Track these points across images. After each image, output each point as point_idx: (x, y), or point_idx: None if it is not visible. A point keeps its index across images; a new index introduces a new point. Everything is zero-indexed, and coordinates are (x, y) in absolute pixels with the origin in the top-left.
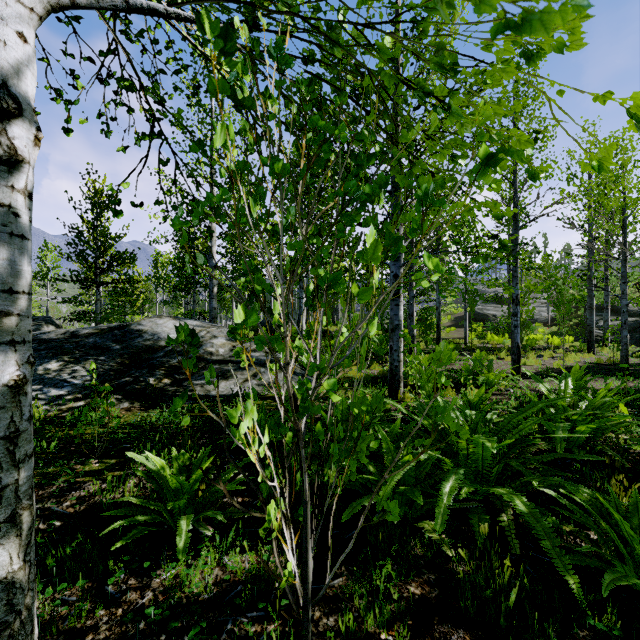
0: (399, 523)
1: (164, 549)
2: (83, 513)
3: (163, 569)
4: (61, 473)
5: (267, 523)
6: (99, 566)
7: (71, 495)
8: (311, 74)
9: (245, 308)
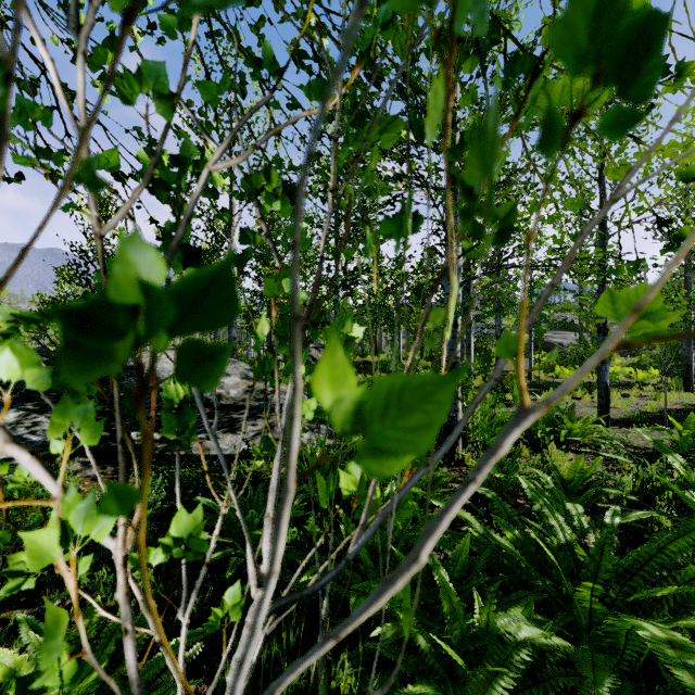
0: None
1: None
2: None
3: None
4: None
5: None
6: None
7: None
8: None
9: None
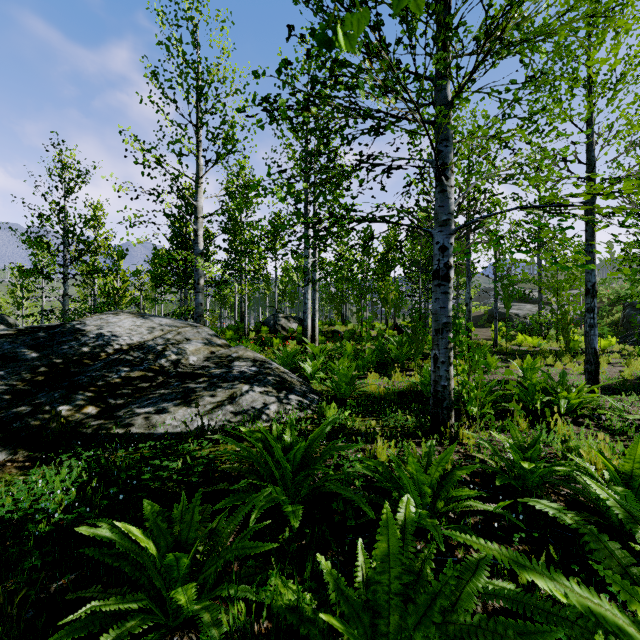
0: None
1: None
2: None
3: None
4: None
5: None
6: None
7: None
8: None
9: None
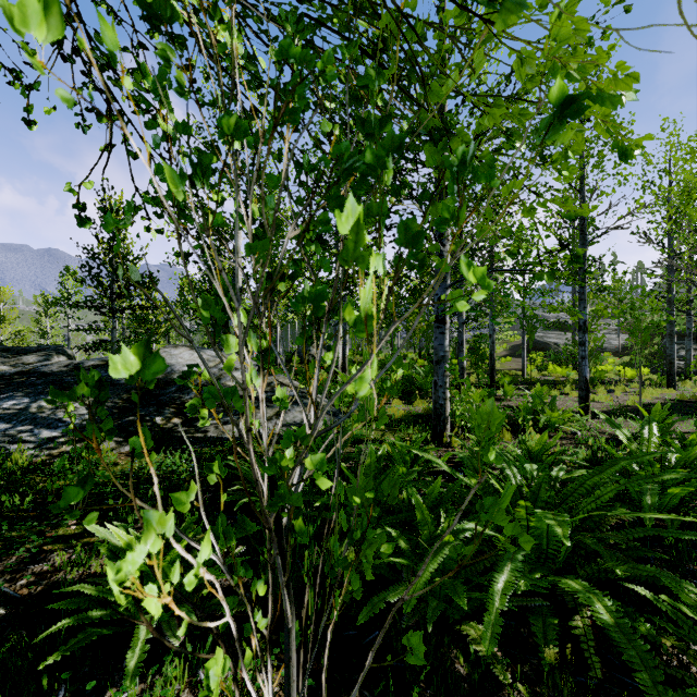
0: (435, 629)
1: (125, 655)
2: (38, 596)
3: (116, 689)
4: (24, 540)
5: (205, 690)
6: (31, 684)
7: (31, 570)
8: (308, 17)
9: (144, 349)
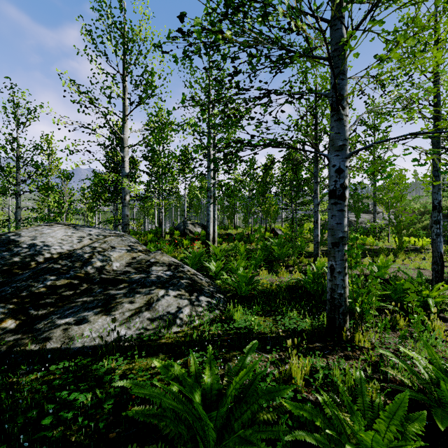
0: None
1: None
2: None
3: None
4: None
5: None
6: None
7: None
8: None
9: None
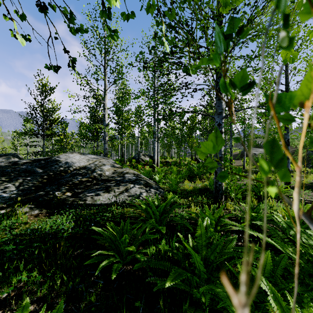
0: None
1: None
2: None
3: None
4: None
5: None
6: None
7: None
8: None
9: None
